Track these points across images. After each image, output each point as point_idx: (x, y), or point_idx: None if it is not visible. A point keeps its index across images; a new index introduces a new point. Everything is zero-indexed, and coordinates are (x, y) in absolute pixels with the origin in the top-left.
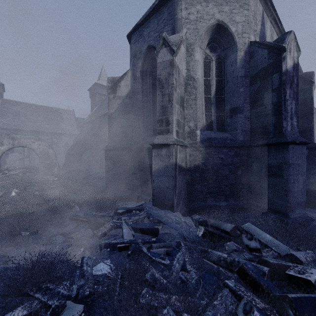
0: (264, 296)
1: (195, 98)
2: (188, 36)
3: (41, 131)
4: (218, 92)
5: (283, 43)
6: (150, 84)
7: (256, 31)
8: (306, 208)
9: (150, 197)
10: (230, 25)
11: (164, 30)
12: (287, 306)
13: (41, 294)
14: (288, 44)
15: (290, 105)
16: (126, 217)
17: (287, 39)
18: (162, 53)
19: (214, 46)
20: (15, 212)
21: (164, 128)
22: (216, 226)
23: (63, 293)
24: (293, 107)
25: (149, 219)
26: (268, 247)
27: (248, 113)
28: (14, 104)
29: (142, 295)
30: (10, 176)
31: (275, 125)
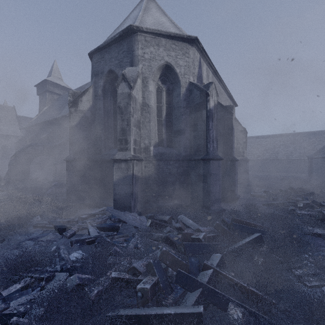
0: (177, 249)
1: (149, 120)
2: (143, 71)
3: None
4: (168, 116)
5: (208, 89)
6: (111, 102)
7: (194, 74)
8: (228, 203)
9: (112, 202)
10: (175, 67)
11: (123, 61)
12: (182, 247)
13: (32, 273)
14: (210, 91)
15: (212, 133)
16: (91, 221)
17: (210, 87)
18: (122, 86)
19: (165, 80)
20: None
21: (123, 146)
22: (161, 219)
23: (50, 270)
24: (214, 134)
25: (111, 221)
26: (190, 228)
27: (188, 135)
28: None
29: (108, 259)
30: None
31: (204, 146)
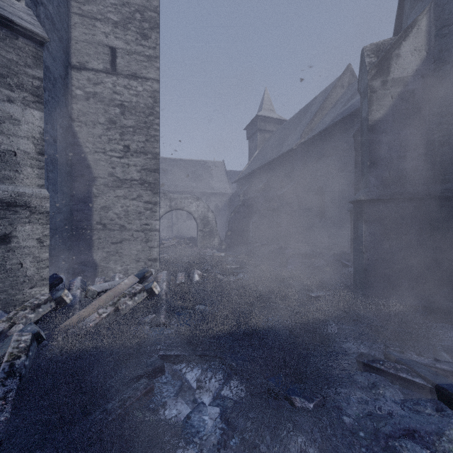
0: None
1: None
2: None
3: (189, 191)
4: None
5: None
6: None
7: None
8: None
9: None
10: None
11: None
12: None
13: None
14: None
15: None
16: None
17: None
18: None
19: None
20: (241, 326)
21: None
22: None
23: None
24: None
25: None
26: None
27: None
28: (162, 161)
29: None
30: (168, 247)
31: None
